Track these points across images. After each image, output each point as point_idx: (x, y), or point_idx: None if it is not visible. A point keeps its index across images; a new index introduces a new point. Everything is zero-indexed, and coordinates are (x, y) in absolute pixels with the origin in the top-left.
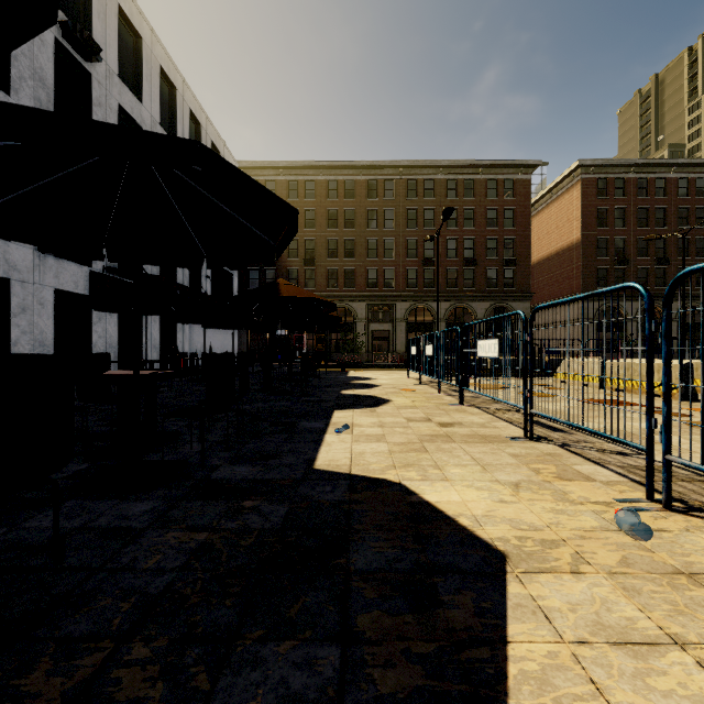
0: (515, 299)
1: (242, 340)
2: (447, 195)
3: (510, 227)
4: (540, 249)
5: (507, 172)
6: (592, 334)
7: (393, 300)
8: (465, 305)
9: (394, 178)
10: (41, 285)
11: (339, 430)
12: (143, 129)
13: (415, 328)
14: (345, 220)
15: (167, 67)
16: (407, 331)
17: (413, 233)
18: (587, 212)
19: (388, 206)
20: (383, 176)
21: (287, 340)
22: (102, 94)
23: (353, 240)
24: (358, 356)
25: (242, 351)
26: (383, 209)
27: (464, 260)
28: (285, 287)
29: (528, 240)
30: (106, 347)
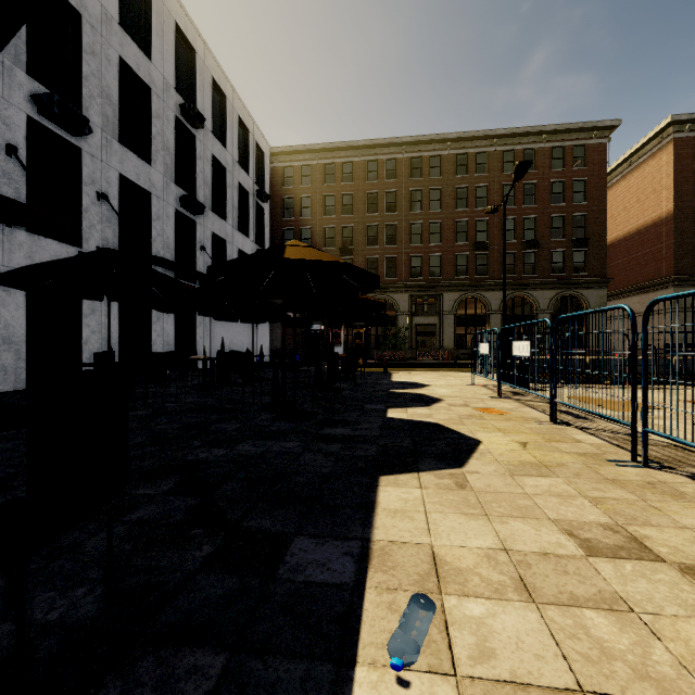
0: (587, 286)
1: (276, 336)
2: (502, 169)
3: (581, 201)
4: (614, 228)
5: (577, 137)
6: (688, 327)
7: (439, 291)
8: (525, 294)
9: (441, 154)
10: (5, 266)
11: (400, 622)
12: (153, 91)
13: (465, 321)
14: (386, 204)
15: (184, 25)
16: (456, 325)
17: (462, 214)
18: (682, 179)
19: (434, 185)
20: (428, 152)
21: (323, 335)
22: (97, 41)
23: (395, 225)
24: (400, 353)
25: (276, 347)
26: (428, 189)
27: (524, 242)
28: (297, 249)
29: (603, 216)
30: (102, 343)
